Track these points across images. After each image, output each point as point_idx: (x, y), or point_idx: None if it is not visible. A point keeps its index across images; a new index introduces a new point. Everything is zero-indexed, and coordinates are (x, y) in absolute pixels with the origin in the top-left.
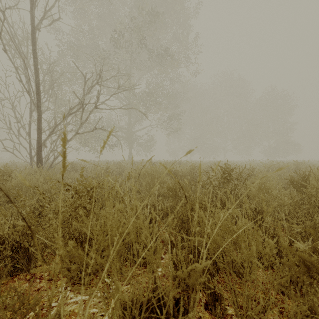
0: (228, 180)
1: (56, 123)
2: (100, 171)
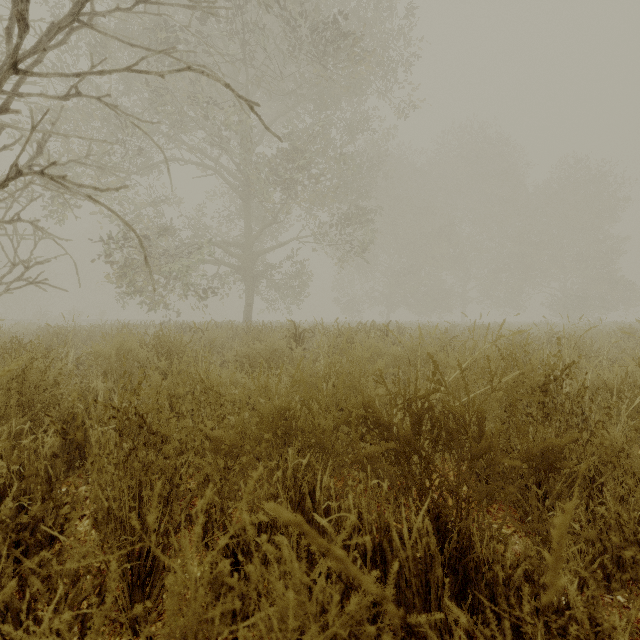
0: None
1: None
2: None
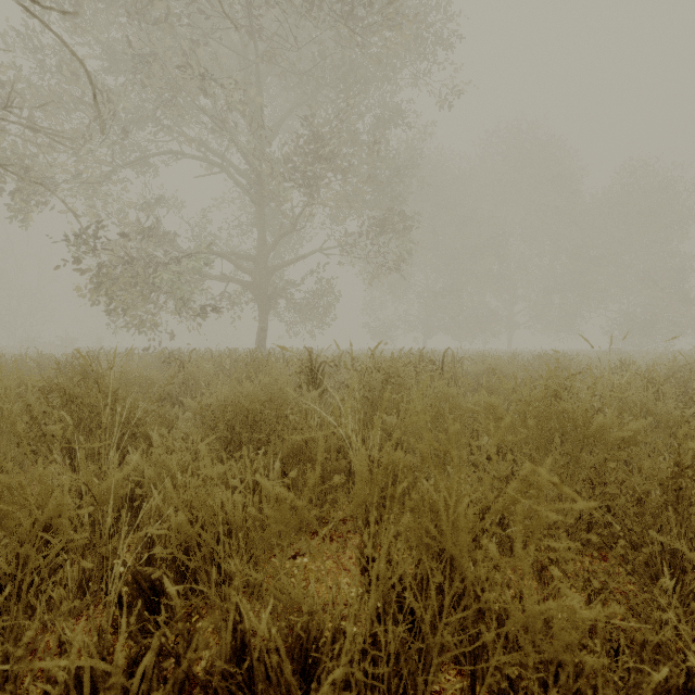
0: None
1: None
2: None
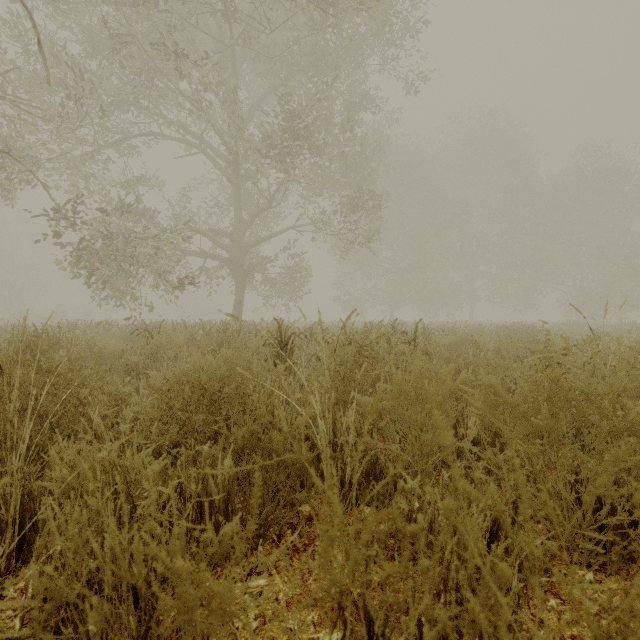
0: None
1: None
2: None
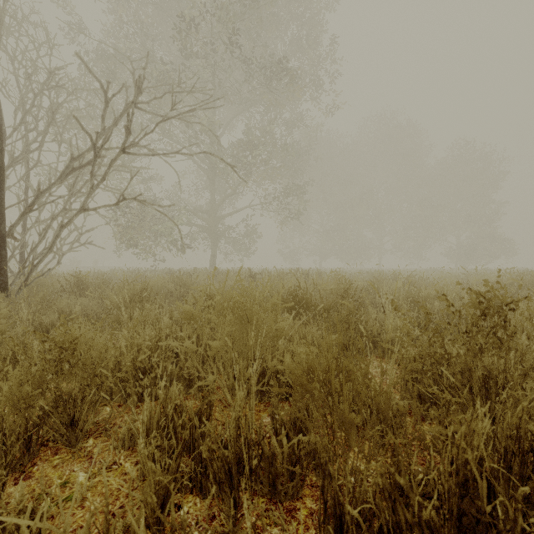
0: (498, 338)
1: (39, 188)
2: (127, 294)
